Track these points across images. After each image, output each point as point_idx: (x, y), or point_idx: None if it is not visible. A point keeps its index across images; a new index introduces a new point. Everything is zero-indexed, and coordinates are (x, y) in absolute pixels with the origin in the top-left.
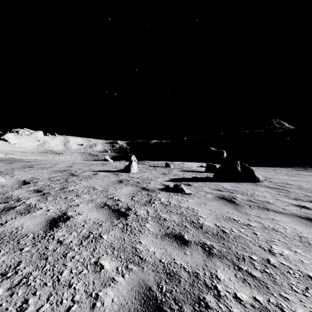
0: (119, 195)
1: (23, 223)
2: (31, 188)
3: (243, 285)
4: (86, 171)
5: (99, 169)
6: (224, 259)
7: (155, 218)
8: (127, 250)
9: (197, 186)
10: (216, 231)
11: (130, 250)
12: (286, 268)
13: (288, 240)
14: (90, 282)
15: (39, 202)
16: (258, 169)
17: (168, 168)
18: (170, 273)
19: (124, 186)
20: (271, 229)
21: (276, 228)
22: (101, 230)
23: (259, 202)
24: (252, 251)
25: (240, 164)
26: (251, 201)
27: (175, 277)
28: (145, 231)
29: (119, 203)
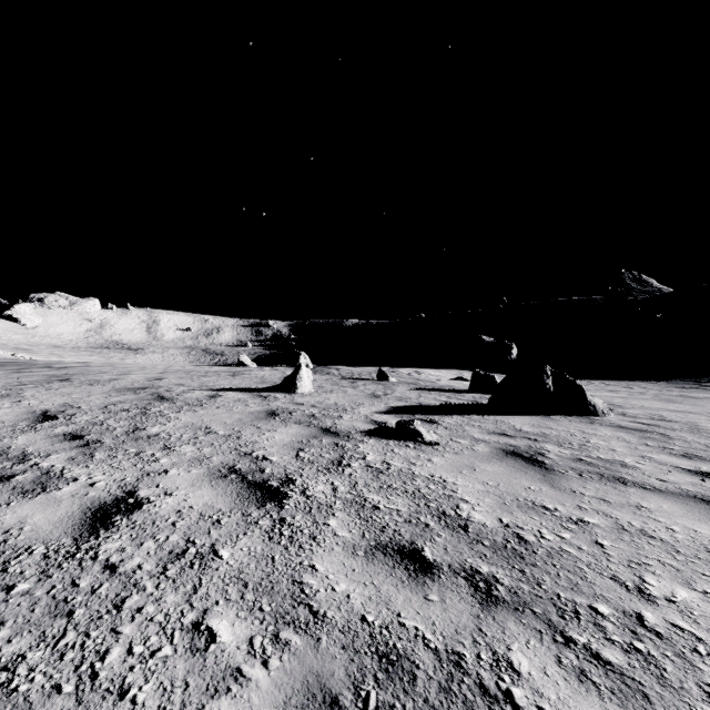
0: (266, 446)
1: (26, 518)
2: (59, 431)
3: (582, 691)
4: (192, 390)
5: (224, 386)
6: (525, 614)
7: (351, 503)
8: (279, 589)
9: (451, 425)
10: (502, 537)
11: (287, 590)
12: (687, 639)
13: (684, 562)
14: (177, 681)
15: (72, 464)
16: (591, 386)
17: (384, 383)
18: (389, 654)
19: (280, 425)
20: (638, 532)
21: (649, 531)
22: (217, 536)
23: (601, 463)
24: (596, 592)
25: (551, 372)
26: (583, 460)
27: (401, 667)
28: (327, 538)
29: (266, 466)
